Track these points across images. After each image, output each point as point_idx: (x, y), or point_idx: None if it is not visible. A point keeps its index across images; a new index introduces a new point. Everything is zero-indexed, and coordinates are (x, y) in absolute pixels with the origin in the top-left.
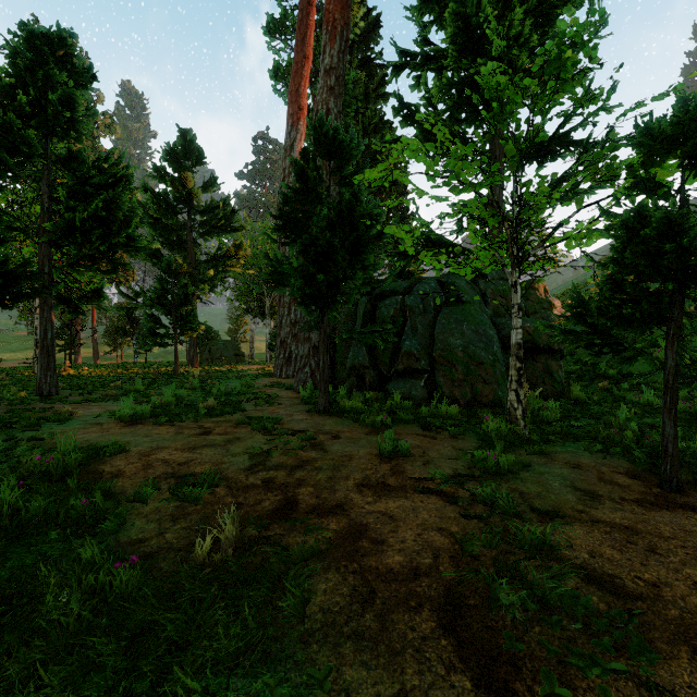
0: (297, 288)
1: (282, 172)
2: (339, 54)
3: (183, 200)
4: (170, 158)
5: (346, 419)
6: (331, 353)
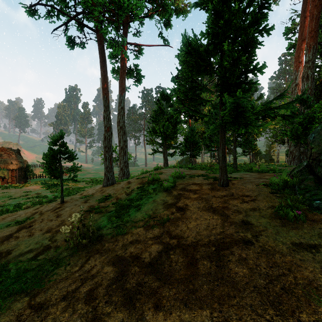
0: (289, 137)
1: (291, 90)
2: (312, 55)
3: None
4: None
5: None
6: None
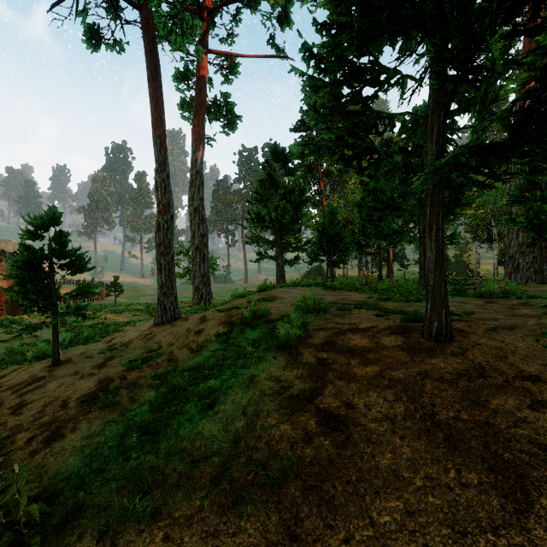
0: (522, 227)
1: None
2: None
3: None
4: None
5: None
6: None
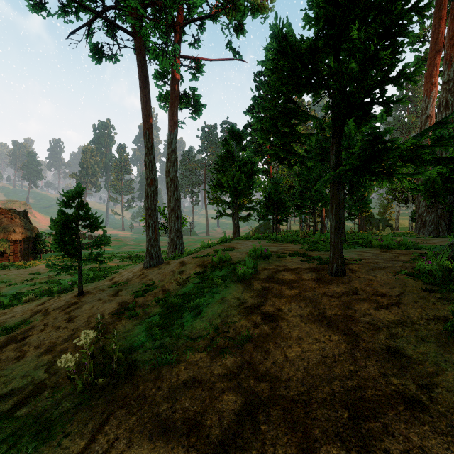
0: (422, 194)
1: (419, 124)
2: (453, 72)
3: None
4: None
5: (444, 238)
6: (448, 218)
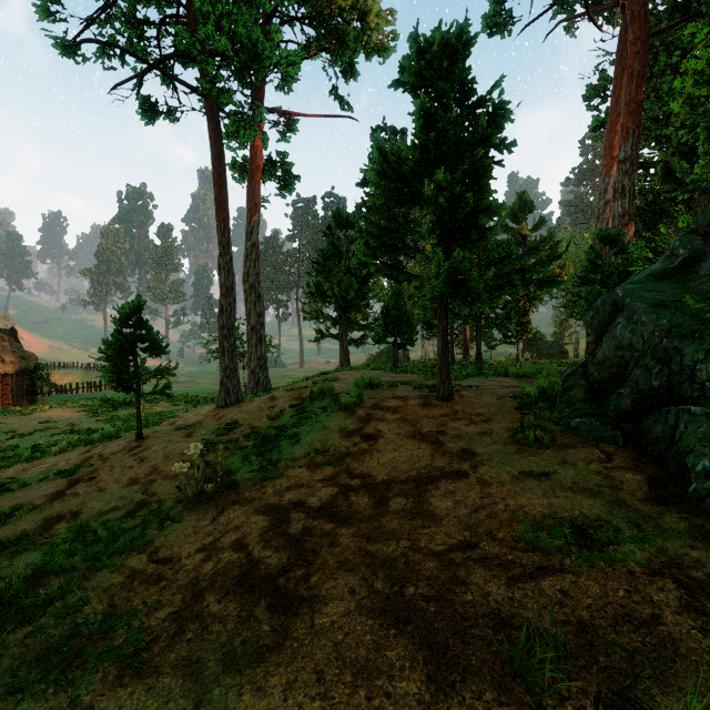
0: (585, 310)
1: (596, 212)
2: (631, 148)
3: (519, 243)
4: (510, 215)
5: None
6: None
